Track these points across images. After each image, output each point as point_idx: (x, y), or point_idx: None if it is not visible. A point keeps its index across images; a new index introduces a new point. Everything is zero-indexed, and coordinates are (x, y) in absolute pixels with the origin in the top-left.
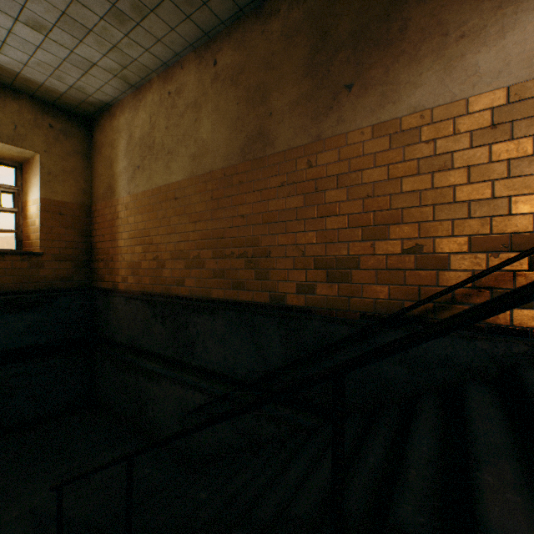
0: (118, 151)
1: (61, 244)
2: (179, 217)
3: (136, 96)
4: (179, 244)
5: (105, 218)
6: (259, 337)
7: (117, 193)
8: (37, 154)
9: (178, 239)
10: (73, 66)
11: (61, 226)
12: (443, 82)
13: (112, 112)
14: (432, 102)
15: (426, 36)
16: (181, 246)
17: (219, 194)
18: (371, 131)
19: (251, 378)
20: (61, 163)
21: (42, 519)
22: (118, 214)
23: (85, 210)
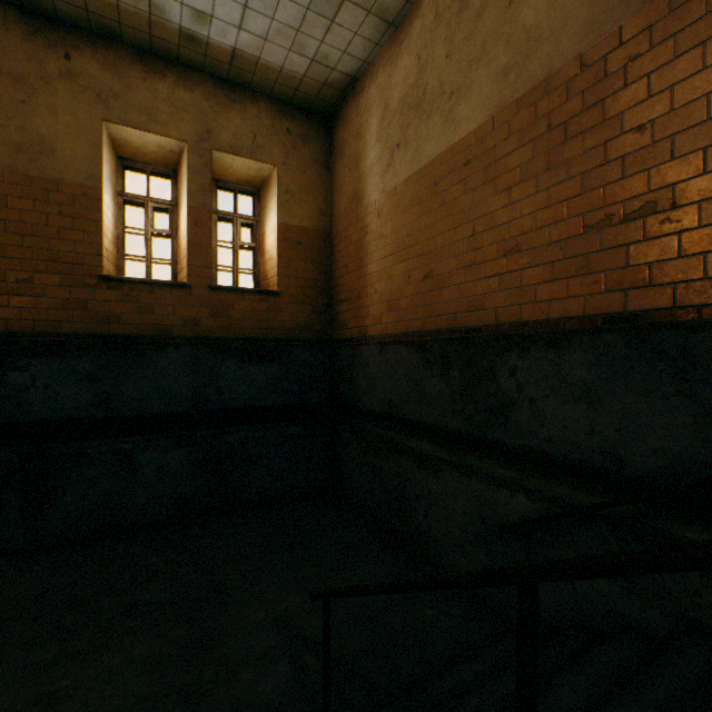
0: (366, 139)
1: (298, 281)
2: (473, 192)
3: (394, 41)
4: (473, 238)
5: (348, 241)
6: (706, 381)
7: (365, 200)
8: (275, 169)
9: (469, 231)
10: (316, 16)
11: (298, 259)
12: None
13: (357, 88)
14: None
15: None
16: (476, 241)
17: (567, 112)
18: None
19: (678, 477)
20: (298, 177)
21: (292, 636)
22: (366, 228)
23: (323, 238)
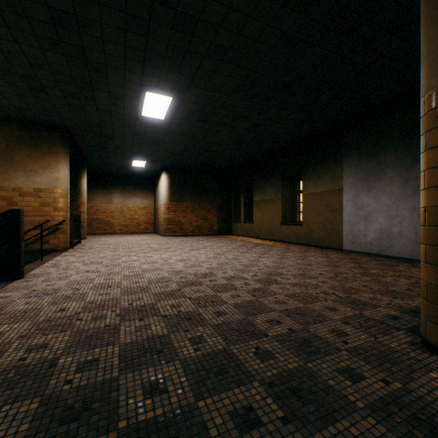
0: None
1: None
2: None
3: None
4: None
5: None
6: None
7: None
8: None
9: None
10: None
11: None
12: (27, 181)
13: None
14: (23, 185)
15: (21, 165)
16: None
17: None
18: (0, 188)
19: None
20: None
21: None
22: None
23: None
